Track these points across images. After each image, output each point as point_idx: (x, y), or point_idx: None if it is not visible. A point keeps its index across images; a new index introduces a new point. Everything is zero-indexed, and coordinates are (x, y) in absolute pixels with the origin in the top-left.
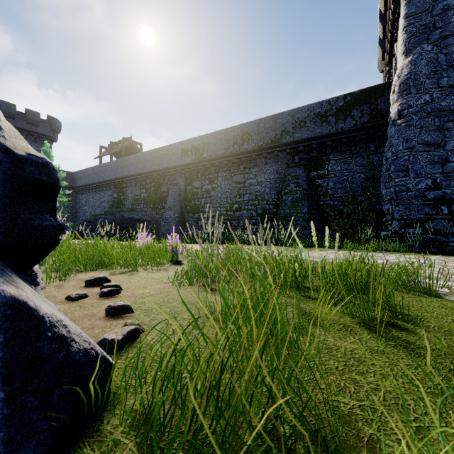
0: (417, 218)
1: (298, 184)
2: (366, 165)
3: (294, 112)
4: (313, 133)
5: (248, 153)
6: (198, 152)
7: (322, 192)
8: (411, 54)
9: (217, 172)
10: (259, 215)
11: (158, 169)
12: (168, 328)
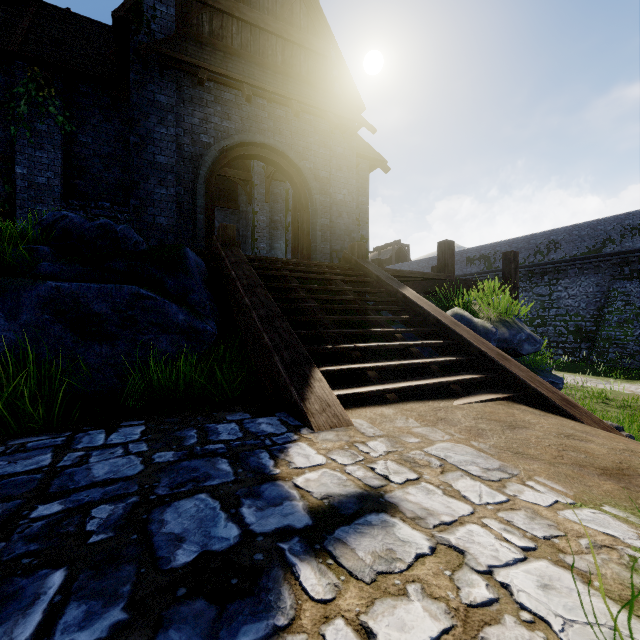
0: None
1: (627, 302)
2: None
3: (622, 218)
4: None
5: (556, 263)
6: (488, 261)
7: None
8: None
9: None
10: (571, 333)
11: None
12: None
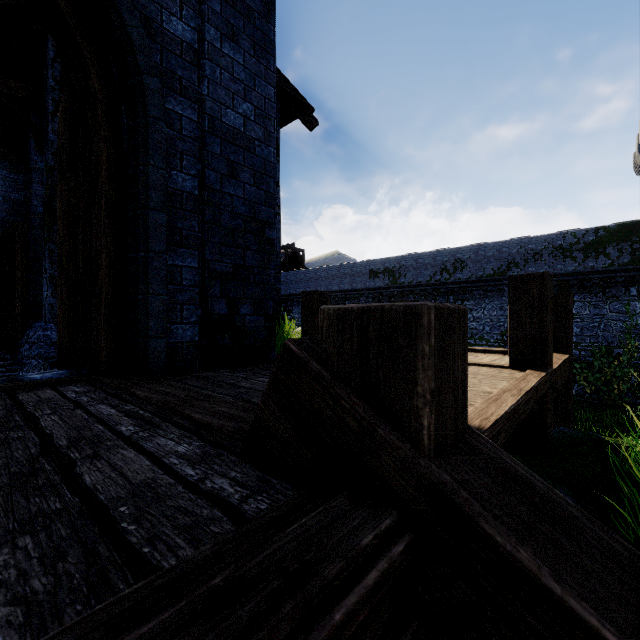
0: None
1: None
2: (625, 313)
3: (525, 241)
4: (552, 268)
5: (462, 283)
6: (393, 276)
7: None
8: None
9: (418, 300)
10: None
11: (337, 291)
12: None
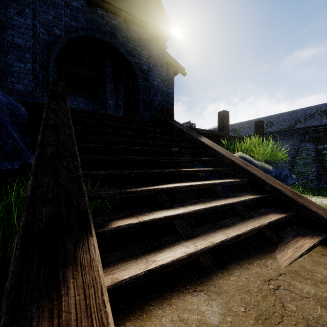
0: None
1: (308, 154)
2: None
3: (305, 109)
4: (319, 122)
5: (271, 133)
6: (236, 132)
7: None
8: None
9: None
10: None
11: None
12: None
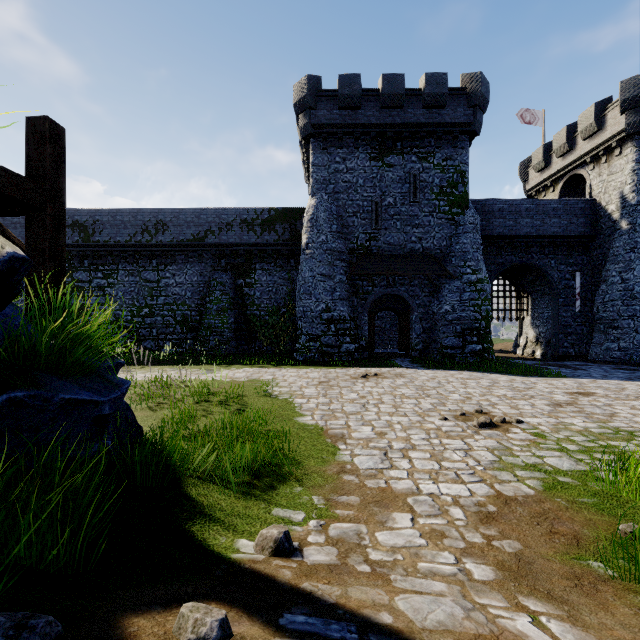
0: (317, 334)
1: (224, 292)
2: (288, 279)
3: (220, 212)
4: (240, 239)
5: (164, 247)
6: (86, 232)
7: (249, 301)
8: (315, 197)
9: (117, 263)
10: (179, 323)
11: None
12: (147, 424)
